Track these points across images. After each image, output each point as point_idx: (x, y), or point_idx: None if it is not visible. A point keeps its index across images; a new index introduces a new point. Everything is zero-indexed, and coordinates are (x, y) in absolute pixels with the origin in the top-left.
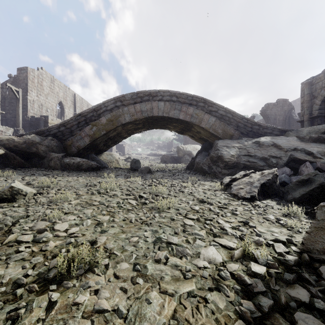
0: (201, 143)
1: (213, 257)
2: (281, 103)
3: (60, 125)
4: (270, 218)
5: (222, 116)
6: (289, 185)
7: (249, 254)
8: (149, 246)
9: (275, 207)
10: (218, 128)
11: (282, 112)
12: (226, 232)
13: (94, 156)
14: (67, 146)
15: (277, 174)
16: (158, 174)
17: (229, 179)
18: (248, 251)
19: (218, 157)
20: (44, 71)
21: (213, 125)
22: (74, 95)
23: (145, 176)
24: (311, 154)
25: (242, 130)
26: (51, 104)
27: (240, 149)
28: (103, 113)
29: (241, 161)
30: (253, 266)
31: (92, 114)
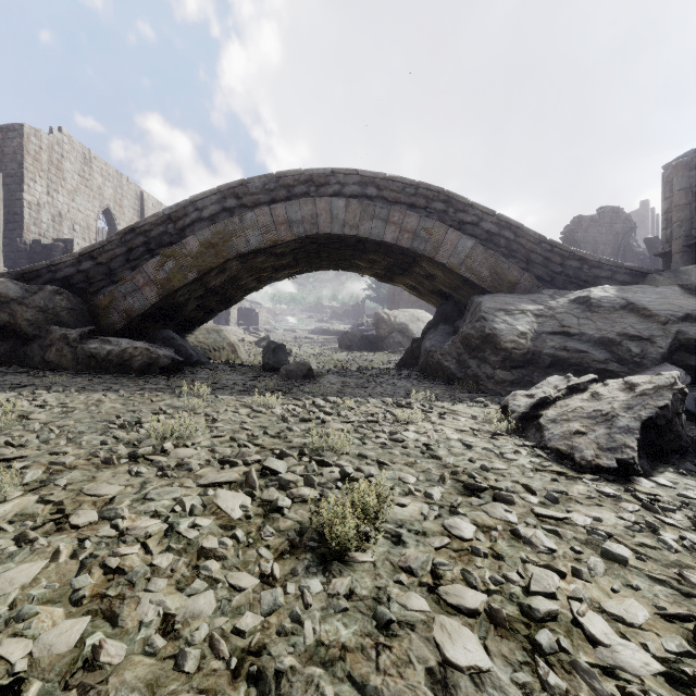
0: (435, 304)
1: None
2: (607, 217)
3: (82, 255)
4: None
5: (489, 236)
6: None
7: None
8: None
9: None
10: (480, 266)
11: (611, 238)
12: None
13: (170, 334)
14: (100, 310)
15: (685, 391)
16: (331, 382)
17: (525, 398)
18: None
19: (483, 338)
20: (66, 136)
21: (468, 258)
22: (140, 196)
23: (298, 389)
24: None
25: (539, 271)
26: (83, 214)
27: (541, 316)
28: (191, 226)
29: (545, 349)
30: None
31: (164, 229)
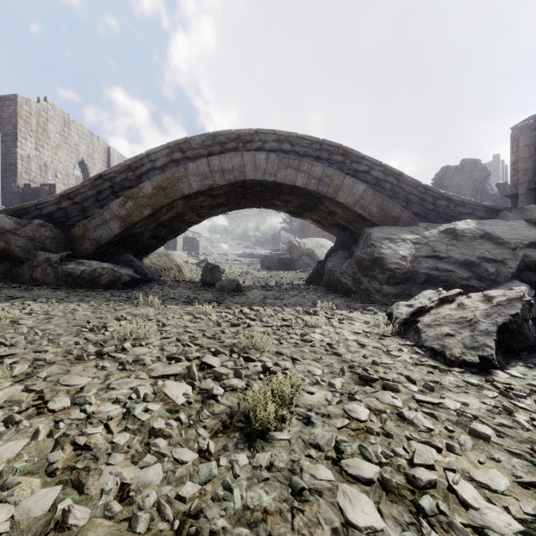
0: (335, 234)
1: None
2: (468, 167)
3: (62, 196)
4: None
5: (378, 181)
6: None
7: None
8: None
9: None
10: (370, 205)
11: (470, 183)
12: None
13: (130, 257)
14: (76, 238)
15: (532, 302)
16: (255, 295)
17: (406, 307)
18: None
19: (373, 261)
20: (50, 104)
21: (361, 199)
22: (108, 151)
23: (229, 300)
24: None
25: (416, 209)
26: (63, 164)
27: (417, 244)
28: (147, 174)
29: (421, 269)
30: None
31: (125, 176)
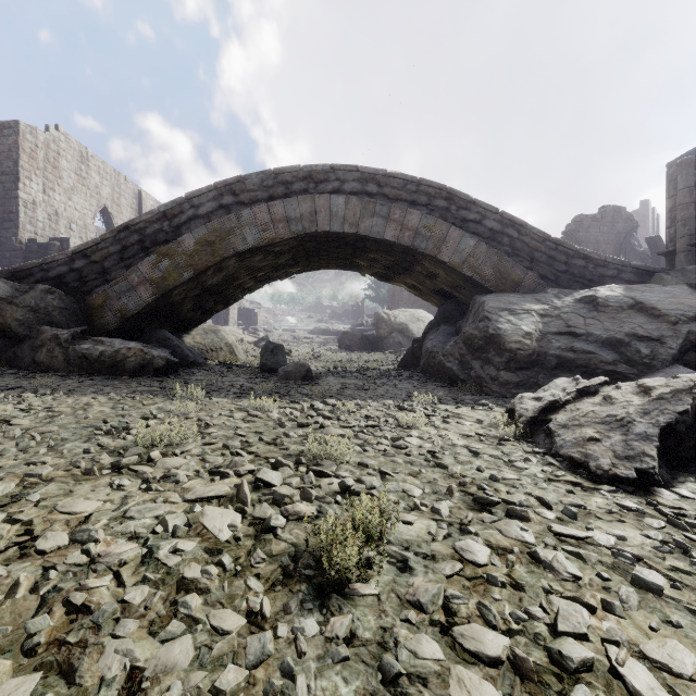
0: (437, 304)
1: None
2: (609, 216)
3: (75, 253)
4: None
5: (493, 234)
6: None
7: None
8: None
9: None
10: (482, 265)
11: (612, 237)
12: None
13: (165, 334)
14: (93, 309)
15: None
16: (331, 384)
17: (532, 401)
18: None
19: (487, 339)
20: (63, 134)
21: (471, 257)
22: (138, 195)
23: (296, 391)
24: None
25: (544, 270)
26: (80, 213)
27: (546, 316)
28: (187, 224)
29: (551, 350)
30: None
31: (159, 226)
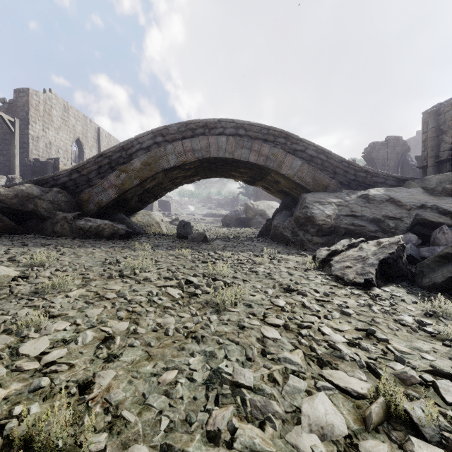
0: (281, 198)
1: (327, 423)
2: (391, 143)
3: (72, 170)
4: (406, 321)
5: (311, 158)
6: (423, 262)
7: (399, 411)
8: (197, 392)
9: (406, 299)
10: (305, 176)
11: (393, 156)
12: (341, 355)
13: (123, 216)
14: (83, 202)
15: (404, 245)
16: (218, 244)
17: (326, 251)
18: (392, 401)
19: (306, 218)
20: (54, 94)
21: (299, 171)
22: (98, 130)
23: (199, 247)
24: (447, 213)
25: (341, 179)
26: (63, 142)
27: (340, 206)
28: (136, 153)
29: (341, 224)
30: (419, 450)
31: (120, 154)
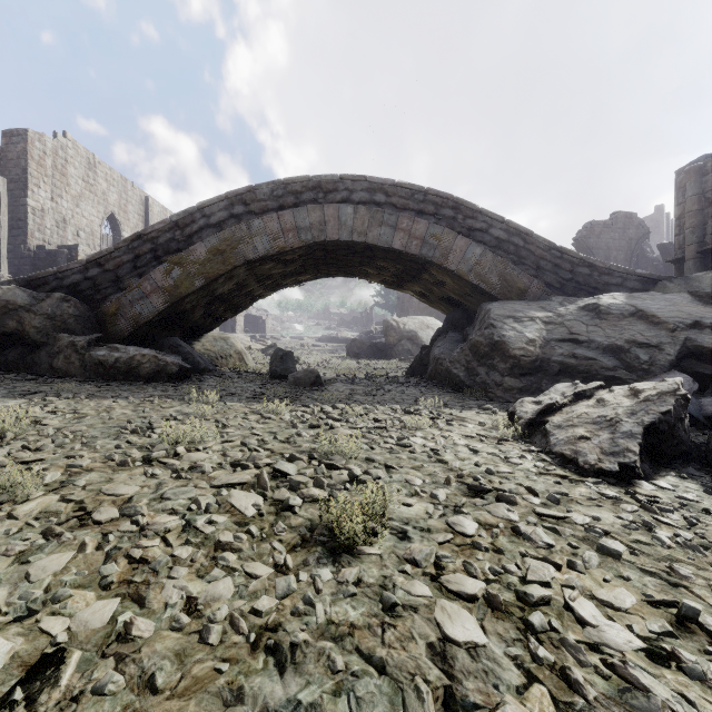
0: (445, 311)
1: None
2: (620, 223)
3: (89, 262)
4: None
5: (499, 243)
6: None
7: None
8: None
9: (711, 506)
10: (489, 273)
11: (624, 243)
12: (651, 707)
13: (177, 341)
14: (107, 317)
15: (688, 397)
16: (340, 390)
17: (532, 404)
18: None
19: (492, 346)
20: (70, 141)
21: (477, 265)
22: (145, 201)
23: (306, 396)
24: None
25: (549, 278)
26: (87, 219)
27: (550, 324)
28: (199, 233)
29: (554, 356)
30: None
31: (172, 235)
